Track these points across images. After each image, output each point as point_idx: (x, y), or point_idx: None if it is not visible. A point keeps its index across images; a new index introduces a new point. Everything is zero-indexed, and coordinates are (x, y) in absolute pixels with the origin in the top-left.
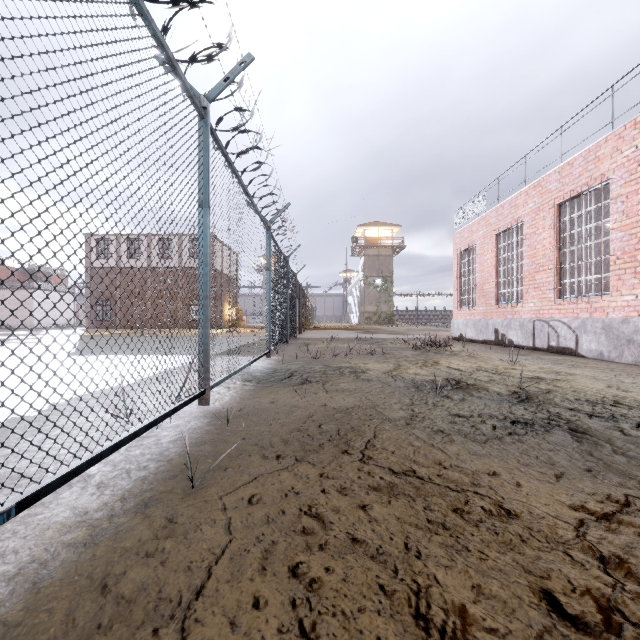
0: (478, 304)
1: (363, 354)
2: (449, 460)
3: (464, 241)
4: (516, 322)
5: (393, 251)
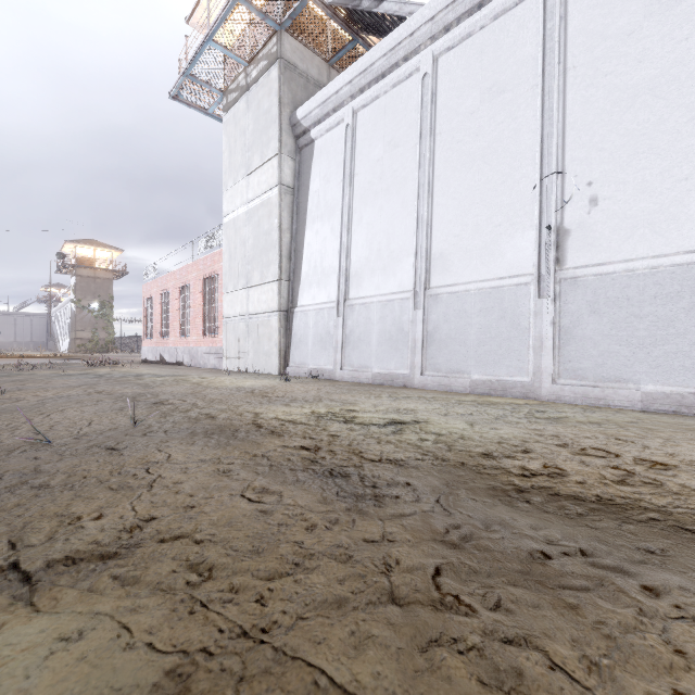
0: (154, 337)
1: (44, 369)
2: (48, 380)
3: (148, 292)
4: (167, 349)
5: (115, 275)
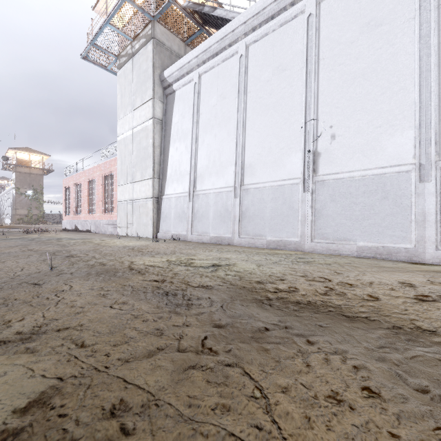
0: (71, 214)
1: None
2: None
3: (67, 184)
4: (80, 221)
5: (44, 172)
